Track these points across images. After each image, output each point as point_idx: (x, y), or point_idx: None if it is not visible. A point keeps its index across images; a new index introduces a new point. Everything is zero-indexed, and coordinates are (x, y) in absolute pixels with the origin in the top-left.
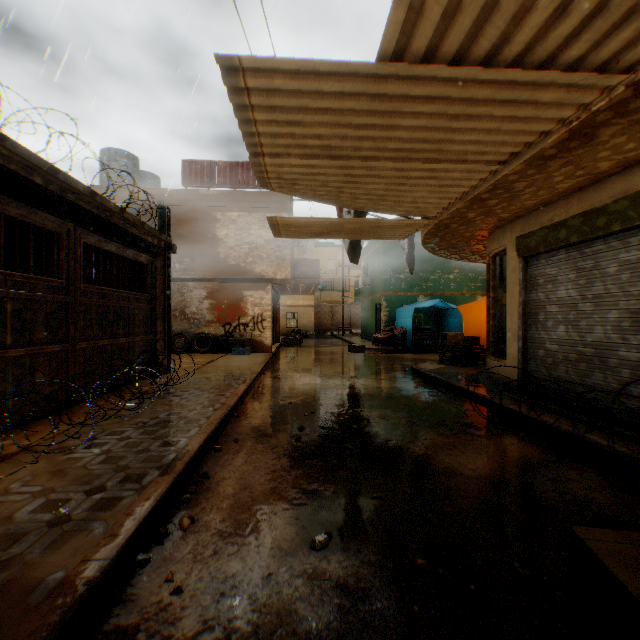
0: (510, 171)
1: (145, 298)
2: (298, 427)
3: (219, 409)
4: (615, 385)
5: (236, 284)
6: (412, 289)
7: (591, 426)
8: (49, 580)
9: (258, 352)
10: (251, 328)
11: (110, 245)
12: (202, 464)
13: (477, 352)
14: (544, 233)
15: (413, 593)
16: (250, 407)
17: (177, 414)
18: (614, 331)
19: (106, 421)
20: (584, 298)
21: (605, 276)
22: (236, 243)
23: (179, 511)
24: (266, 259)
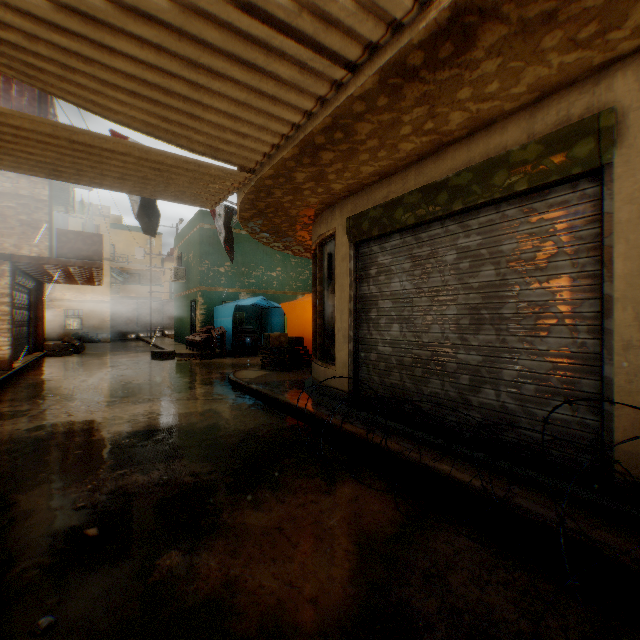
0: (359, 90)
1: None
2: None
3: None
4: (455, 394)
5: None
6: (233, 285)
7: (435, 447)
8: None
9: None
10: None
11: None
12: None
13: (301, 354)
14: (380, 213)
15: None
16: None
17: None
18: (454, 330)
19: None
20: (421, 291)
21: (445, 265)
22: None
23: None
24: (0, 222)
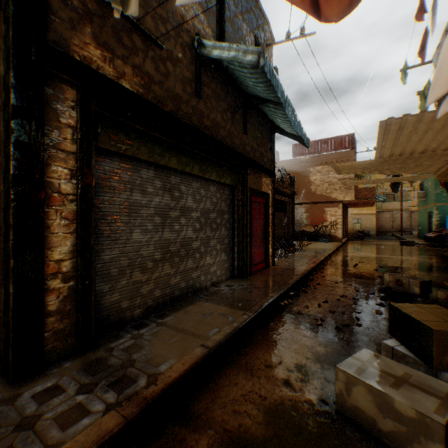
0: None
1: (286, 215)
2: (354, 264)
3: (322, 256)
4: None
5: (320, 205)
6: None
7: None
8: (301, 269)
9: (333, 241)
10: (329, 228)
11: (278, 197)
12: (320, 266)
13: None
14: None
15: (380, 284)
16: (333, 259)
17: (307, 256)
18: None
19: (286, 255)
20: None
21: None
22: (320, 183)
23: (318, 271)
24: (338, 190)
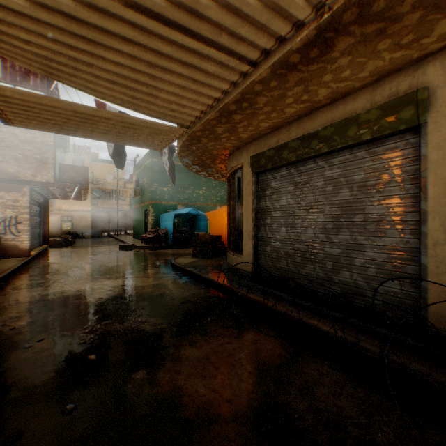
0: (258, 77)
1: None
2: None
3: None
4: (323, 274)
5: None
6: (173, 199)
7: (309, 309)
8: None
9: (12, 257)
10: (2, 231)
11: None
12: None
13: (219, 247)
14: (272, 153)
15: None
16: None
17: None
18: (322, 232)
19: None
20: (300, 206)
21: (316, 188)
22: None
23: None
24: (23, 160)
